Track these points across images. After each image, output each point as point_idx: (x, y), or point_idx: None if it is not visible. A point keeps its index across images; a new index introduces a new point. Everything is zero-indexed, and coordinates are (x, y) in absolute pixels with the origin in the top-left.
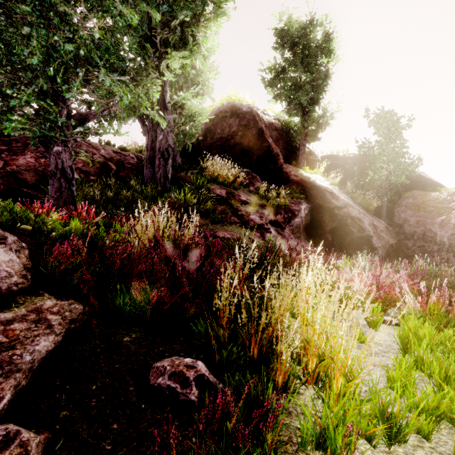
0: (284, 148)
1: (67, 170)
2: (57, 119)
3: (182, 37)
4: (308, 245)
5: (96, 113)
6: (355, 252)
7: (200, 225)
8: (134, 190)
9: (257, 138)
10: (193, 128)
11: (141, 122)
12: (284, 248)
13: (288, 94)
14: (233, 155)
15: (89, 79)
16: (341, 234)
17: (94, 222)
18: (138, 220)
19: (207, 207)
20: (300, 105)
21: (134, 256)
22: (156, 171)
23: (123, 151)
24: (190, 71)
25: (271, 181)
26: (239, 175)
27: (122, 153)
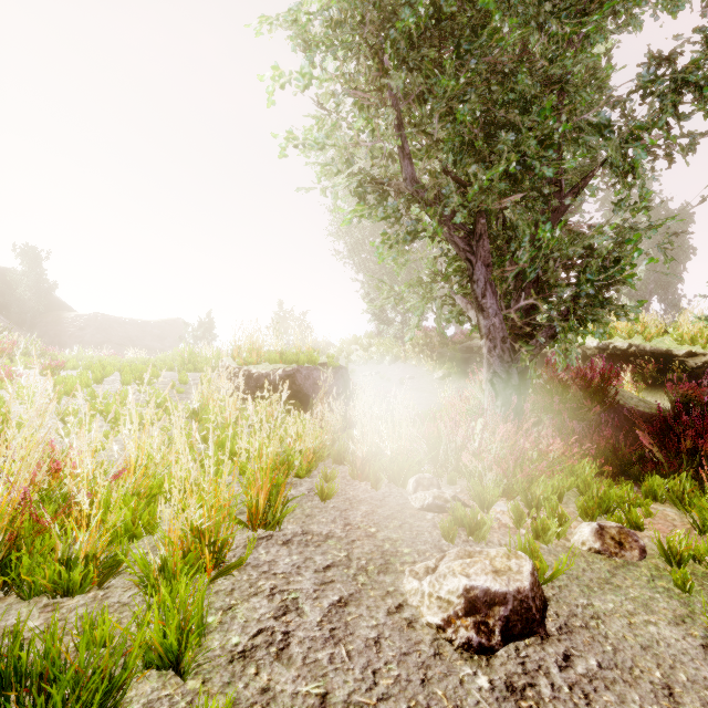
0: None
1: None
2: None
3: None
4: None
5: None
6: None
7: None
8: None
9: None
10: None
11: None
12: None
13: None
14: None
15: None
16: None
17: None
18: None
19: None
20: None
21: None
22: None
23: None
24: None
25: None
26: None
27: None
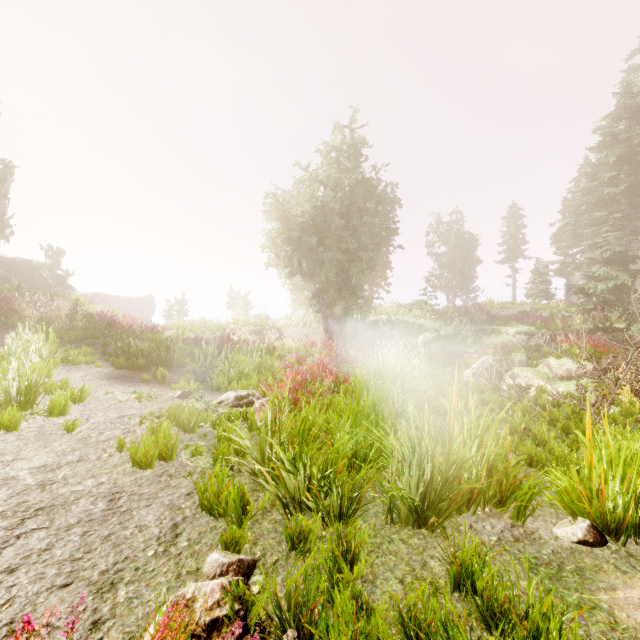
0: None
1: None
2: None
3: None
4: None
5: None
6: None
7: None
8: None
9: None
10: None
11: None
12: None
13: None
14: None
15: None
16: None
17: None
18: None
19: None
20: None
21: None
22: None
23: None
24: None
25: None
26: None
27: None
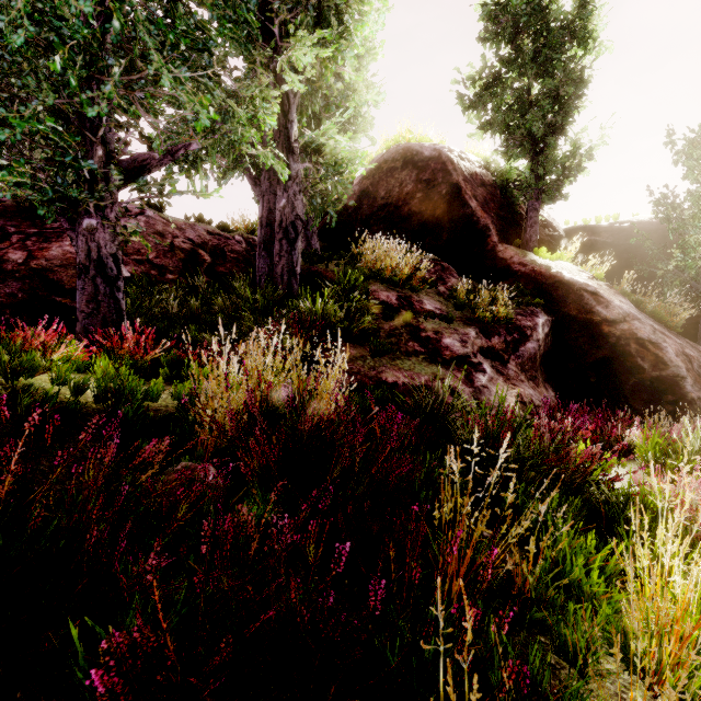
0: (497, 217)
1: (108, 261)
2: (80, 163)
3: (319, 19)
4: (551, 392)
5: (162, 156)
6: (647, 407)
7: (350, 358)
8: (239, 296)
9: (450, 202)
10: (338, 185)
11: (251, 180)
12: (512, 402)
13: (508, 118)
14: (407, 232)
15: (152, 97)
16: (616, 372)
17: (148, 359)
18: (236, 352)
19: (365, 325)
20: (529, 137)
21: (204, 445)
22: (274, 262)
23: (224, 232)
24: (334, 85)
25: (475, 275)
26: (418, 267)
27: (222, 234)
